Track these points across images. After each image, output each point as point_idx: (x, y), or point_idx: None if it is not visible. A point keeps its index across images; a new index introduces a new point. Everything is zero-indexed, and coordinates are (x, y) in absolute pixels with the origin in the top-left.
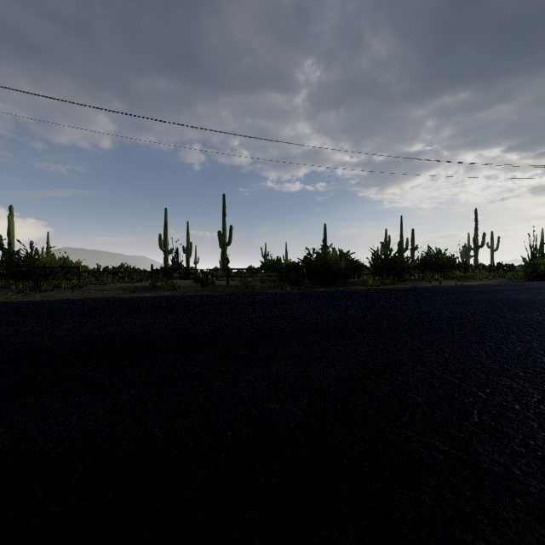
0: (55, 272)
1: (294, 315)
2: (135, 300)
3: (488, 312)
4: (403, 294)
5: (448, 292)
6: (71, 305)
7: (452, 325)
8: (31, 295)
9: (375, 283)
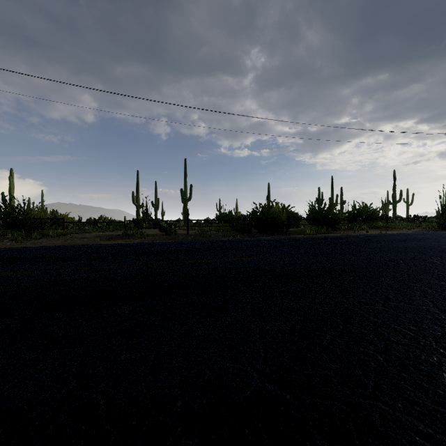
0: (44, 222)
1: (244, 261)
2: (109, 246)
3: (417, 258)
4: (337, 241)
5: (376, 240)
6: (54, 251)
7: (389, 272)
8: (23, 242)
9: (312, 232)
